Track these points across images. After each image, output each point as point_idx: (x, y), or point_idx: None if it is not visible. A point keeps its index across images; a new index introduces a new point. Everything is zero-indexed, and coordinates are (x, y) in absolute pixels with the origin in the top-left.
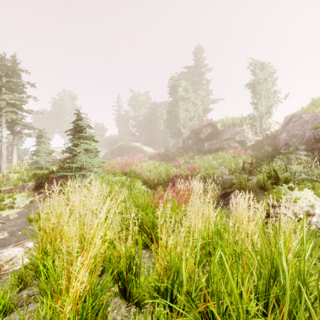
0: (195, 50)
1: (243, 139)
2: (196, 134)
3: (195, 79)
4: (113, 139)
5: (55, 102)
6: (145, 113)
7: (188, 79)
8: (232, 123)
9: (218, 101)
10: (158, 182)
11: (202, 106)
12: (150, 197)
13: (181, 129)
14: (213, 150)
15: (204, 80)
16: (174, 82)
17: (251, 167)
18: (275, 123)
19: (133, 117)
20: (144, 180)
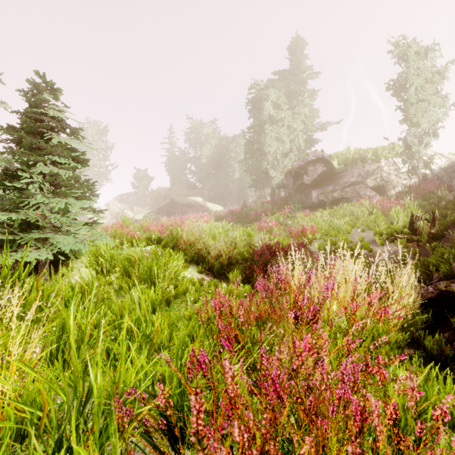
0: (292, 44)
1: (381, 183)
2: (295, 178)
3: (292, 88)
4: (163, 194)
5: None
6: (210, 153)
7: (280, 90)
8: (359, 158)
9: (329, 125)
10: (230, 259)
11: (304, 133)
12: (180, 341)
13: (269, 171)
14: (327, 203)
15: (305, 93)
16: (257, 93)
17: (432, 228)
18: (438, 155)
19: (192, 159)
20: (198, 254)
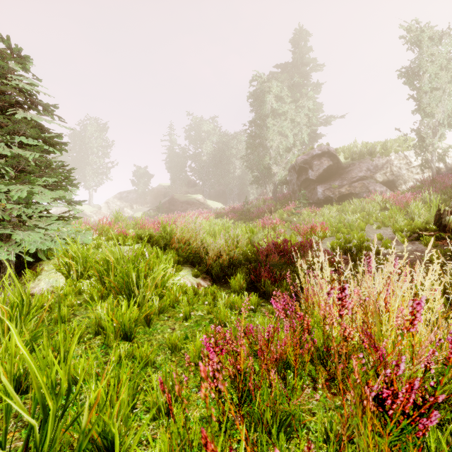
0: (294, 36)
1: (392, 178)
2: (299, 173)
3: (295, 80)
4: (163, 191)
5: (75, 135)
6: (211, 150)
7: (283, 83)
8: (367, 152)
9: (334, 119)
10: (231, 259)
11: (308, 126)
12: None
13: (271, 167)
14: (334, 199)
15: (309, 86)
16: (259, 86)
17: None
18: None
19: (192, 156)
20: (195, 254)
